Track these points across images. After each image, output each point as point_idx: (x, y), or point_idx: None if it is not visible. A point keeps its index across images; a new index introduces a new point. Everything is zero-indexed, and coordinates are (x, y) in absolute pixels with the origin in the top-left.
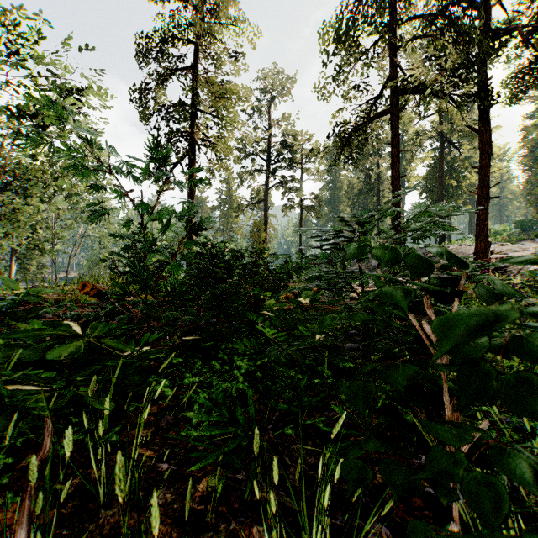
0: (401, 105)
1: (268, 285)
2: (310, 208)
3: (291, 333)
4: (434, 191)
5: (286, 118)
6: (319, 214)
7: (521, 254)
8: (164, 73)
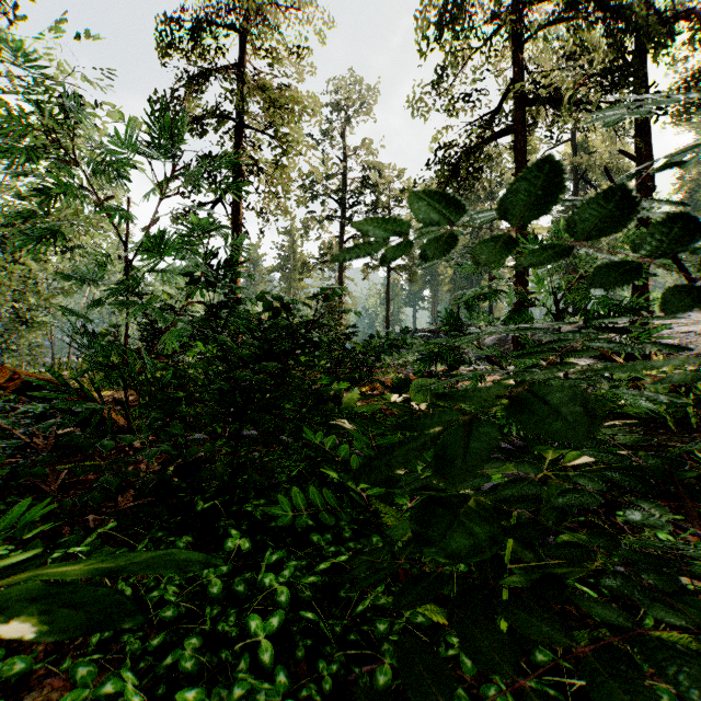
0: (526, 124)
1: (344, 371)
2: (401, 268)
3: None
4: None
5: (368, 147)
6: (412, 276)
7: (691, 328)
8: (198, 74)
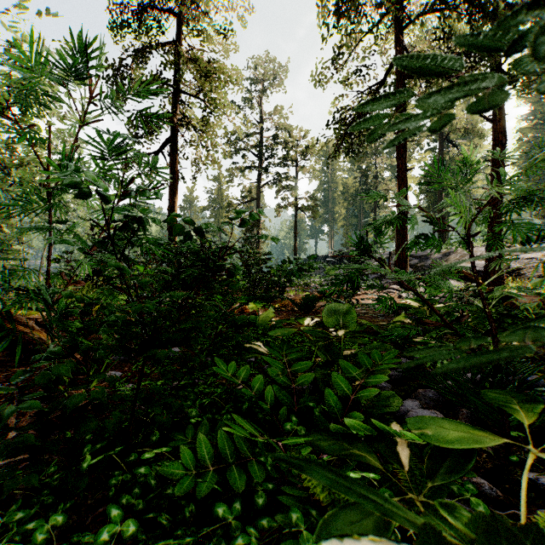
0: None
1: (261, 290)
2: (305, 208)
3: (307, 396)
4: (432, 192)
5: (280, 112)
6: (314, 214)
7: (533, 255)
8: (142, 48)
